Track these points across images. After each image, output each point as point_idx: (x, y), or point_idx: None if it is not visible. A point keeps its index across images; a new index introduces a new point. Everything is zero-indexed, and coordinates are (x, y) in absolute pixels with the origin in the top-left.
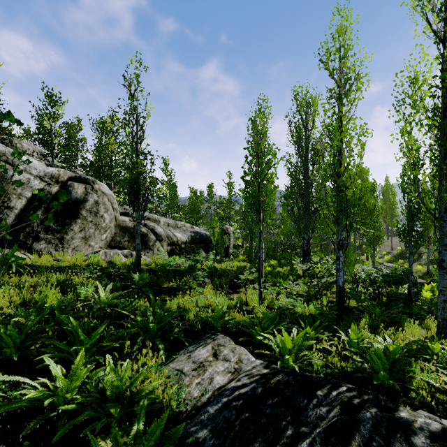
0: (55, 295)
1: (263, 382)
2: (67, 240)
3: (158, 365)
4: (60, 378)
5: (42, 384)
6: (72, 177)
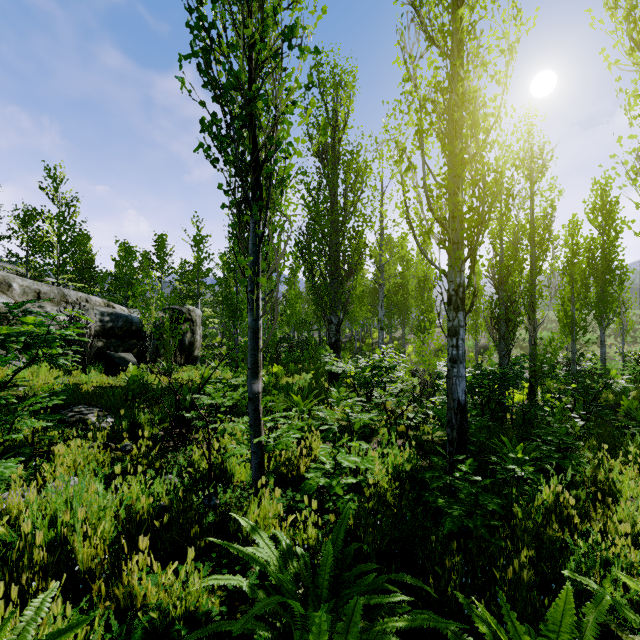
0: None
1: None
2: None
3: None
4: None
5: None
6: None
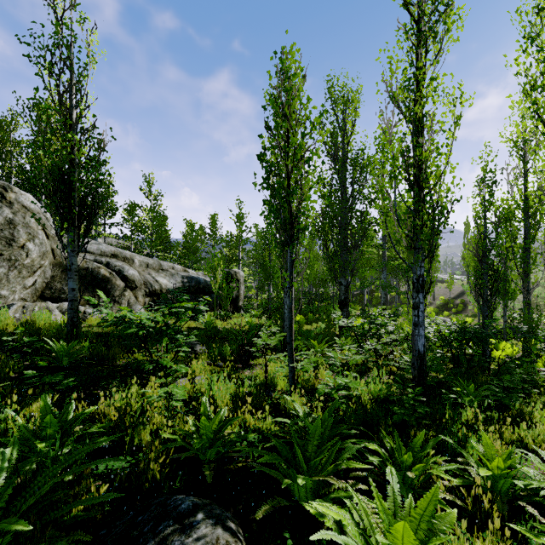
0: None
1: None
2: None
3: None
4: None
5: None
6: None
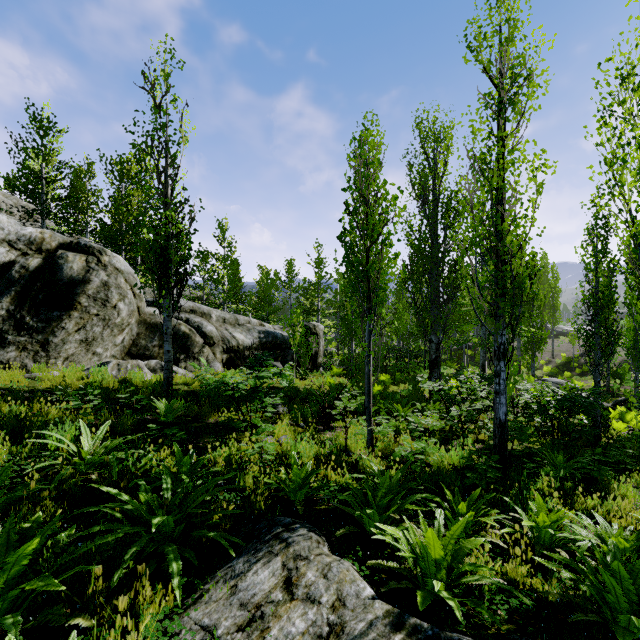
0: None
1: None
2: (55, 345)
3: (166, 613)
4: None
5: None
6: (65, 243)
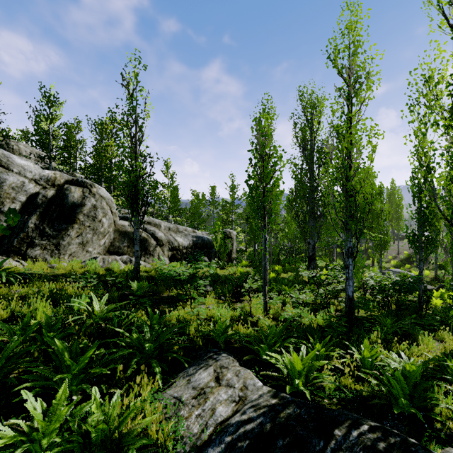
0: (46, 308)
1: (272, 416)
2: (63, 246)
3: (154, 391)
4: (36, 419)
5: (16, 426)
6: (69, 180)
